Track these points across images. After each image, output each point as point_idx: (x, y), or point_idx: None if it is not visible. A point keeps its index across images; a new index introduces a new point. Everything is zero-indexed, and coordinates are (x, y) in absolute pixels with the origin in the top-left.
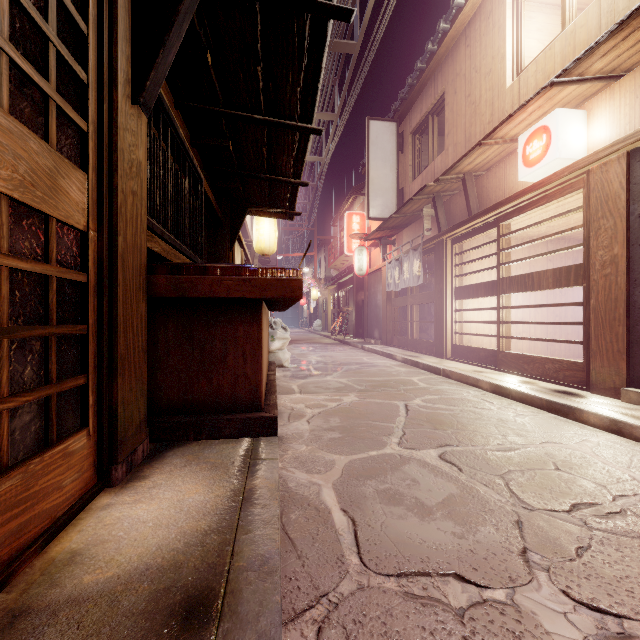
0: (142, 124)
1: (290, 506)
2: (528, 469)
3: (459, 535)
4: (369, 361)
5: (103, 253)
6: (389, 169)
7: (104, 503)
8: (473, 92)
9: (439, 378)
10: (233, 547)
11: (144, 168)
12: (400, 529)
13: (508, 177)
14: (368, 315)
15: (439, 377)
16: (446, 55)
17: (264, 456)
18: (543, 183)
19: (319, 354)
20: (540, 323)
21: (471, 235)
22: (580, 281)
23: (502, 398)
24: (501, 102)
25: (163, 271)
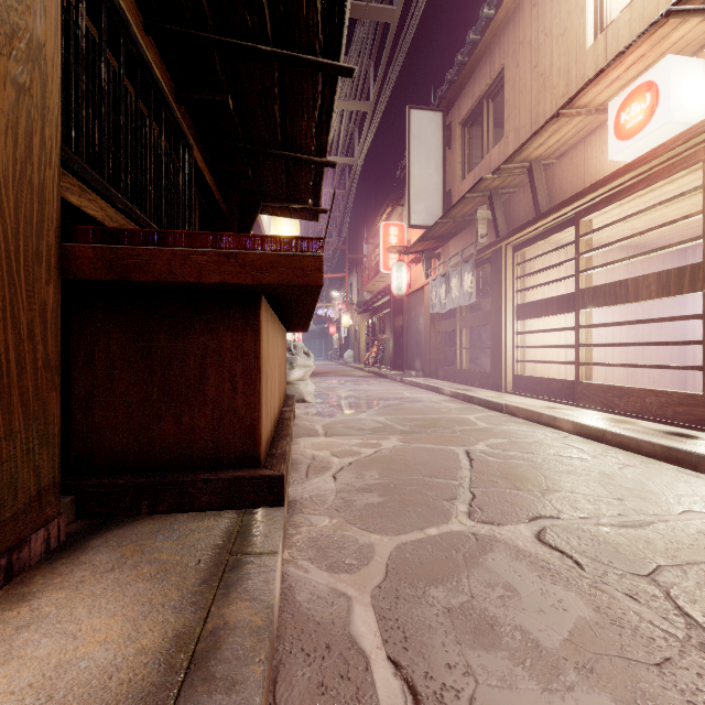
0: None
1: (294, 651)
2: (688, 563)
3: None
4: (411, 396)
5: None
6: (434, 168)
7: None
8: (541, 61)
9: (501, 416)
10: None
11: (52, 59)
12: None
13: (589, 162)
14: (408, 343)
15: (501, 415)
16: (505, 22)
17: (255, 547)
18: (644, 159)
19: (350, 388)
20: (638, 344)
21: (539, 239)
22: (699, 286)
23: (592, 442)
24: (580, 67)
25: (89, 237)
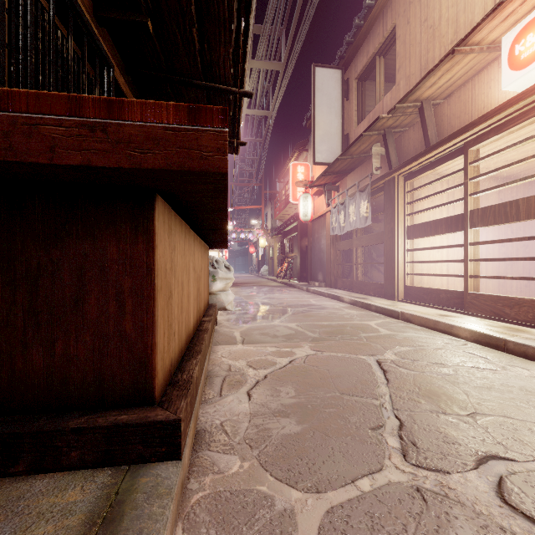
0: None
1: None
2: None
3: None
4: (316, 303)
5: None
6: (334, 115)
7: None
8: (431, 15)
9: (398, 322)
10: None
11: None
12: None
13: (477, 98)
14: (312, 259)
15: (398, 321)
16: None
17: None
18: None
19: (266, 296)
20: (529, 259)
21: (428, 168)
22: None
23: (493, 351)
24: (468, 15)
25: None
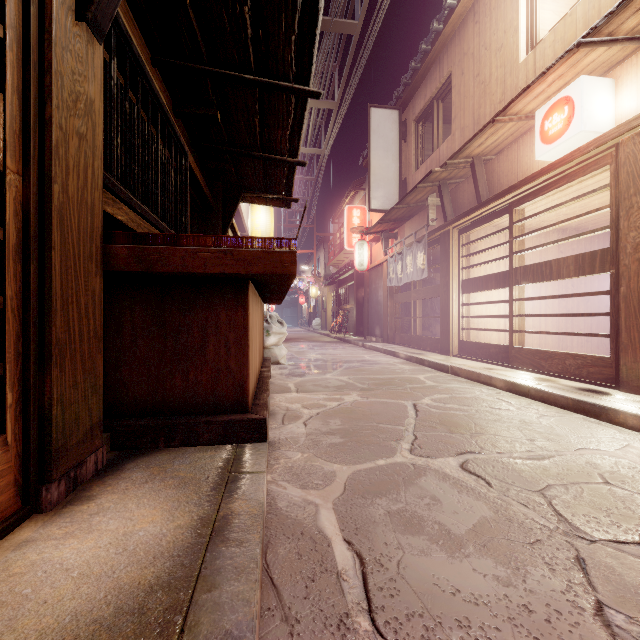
0: (95, 54)
1: (278, 535)
2: (571, 483)
3: (504, 581)
4: (371, 359)
5: (29, 204)
6: (391, 159)
7: (22, 538)
8: (482, 71)
9: (447, 376)
10: (186, 616)
11: (98, 110)
12: (424, 571)
13: (522, 159)
14: (369, 312)
15: (447, 375)
16: (452, 35)
17: (248, 468)
18: (564, 161)
19: (318, 352)
20: (559, 315)
21: (480, 224)
22: (607, 267)
23: (520, 397)
24: (514, 78)
25: (124, 239)
